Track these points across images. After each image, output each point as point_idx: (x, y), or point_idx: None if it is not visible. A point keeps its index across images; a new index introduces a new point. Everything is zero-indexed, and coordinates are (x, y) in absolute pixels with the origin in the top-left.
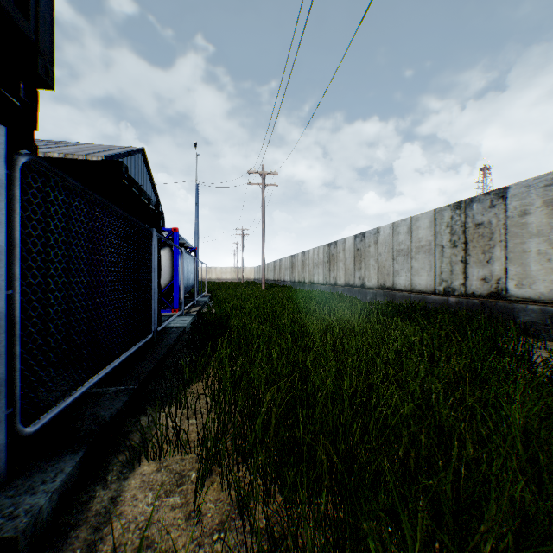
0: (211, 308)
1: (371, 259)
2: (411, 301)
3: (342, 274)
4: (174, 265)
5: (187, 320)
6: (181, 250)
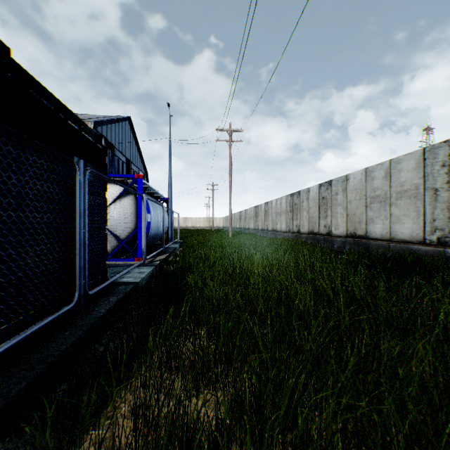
0: (175, 257)
1: (339, 207)
2: (390, 252)
3: (306, 222)
4: (138, 213)
5: (145, 273)
6: (142, 196)
